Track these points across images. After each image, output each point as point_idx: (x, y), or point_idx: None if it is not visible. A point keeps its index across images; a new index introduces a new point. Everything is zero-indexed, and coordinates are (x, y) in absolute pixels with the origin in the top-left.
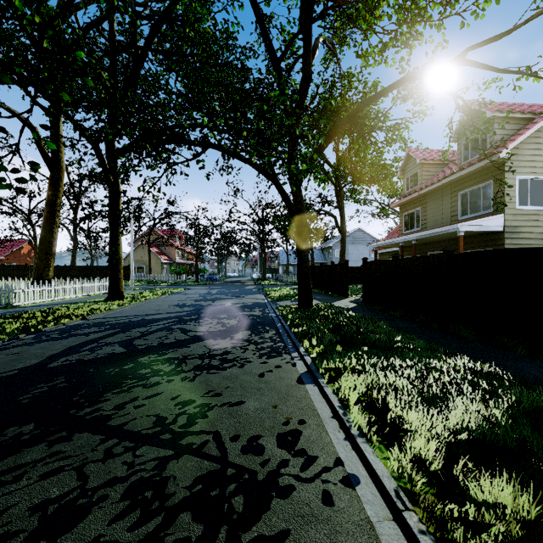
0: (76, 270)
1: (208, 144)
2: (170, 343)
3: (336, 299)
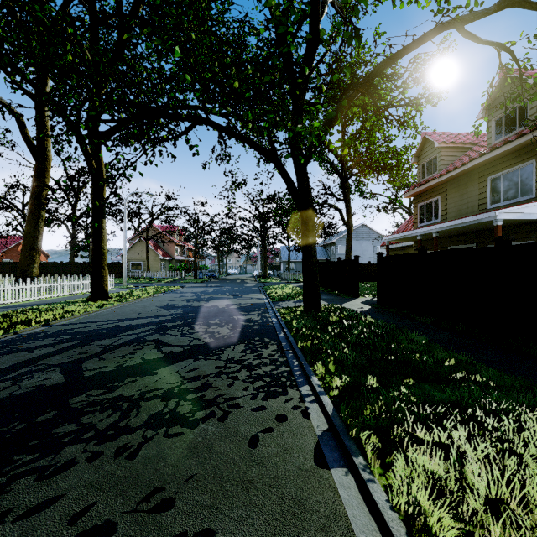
0: (73, 267)
1: (197, 118)
2: (133, 366)
3: (345, 300)
